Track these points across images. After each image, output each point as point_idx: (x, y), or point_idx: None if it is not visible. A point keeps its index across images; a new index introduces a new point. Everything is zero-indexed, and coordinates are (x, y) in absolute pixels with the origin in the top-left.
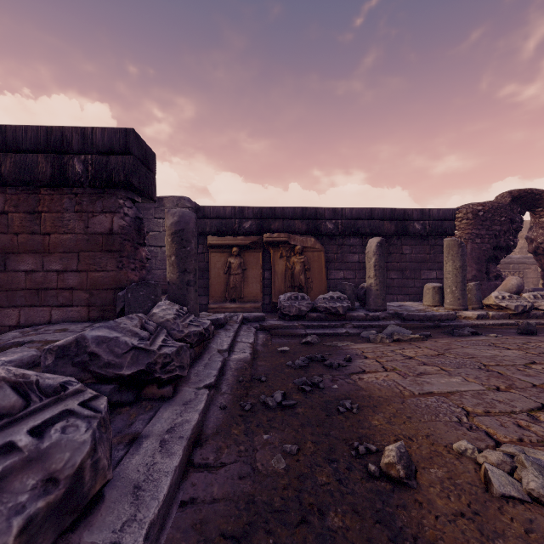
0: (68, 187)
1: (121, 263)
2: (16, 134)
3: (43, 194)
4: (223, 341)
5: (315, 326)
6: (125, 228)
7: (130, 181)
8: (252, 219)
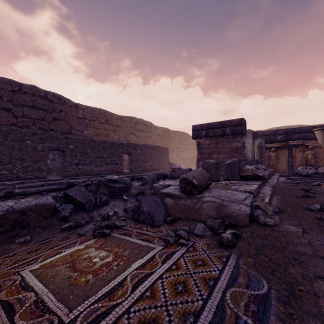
0: (225, 136)
1: (239, 155)
2: (212, 124)
3: (219, 138)
4: (275, 177)
5: (316, 179)
6: (241, 146)
7: (242, 132)
8: (282, 135)
